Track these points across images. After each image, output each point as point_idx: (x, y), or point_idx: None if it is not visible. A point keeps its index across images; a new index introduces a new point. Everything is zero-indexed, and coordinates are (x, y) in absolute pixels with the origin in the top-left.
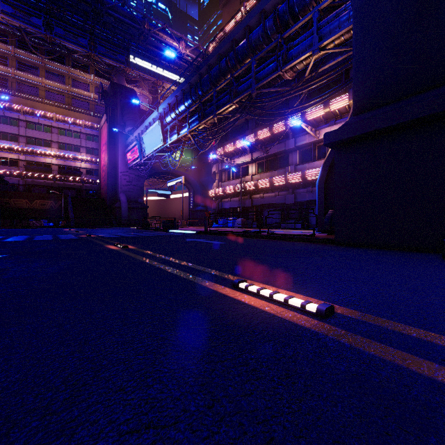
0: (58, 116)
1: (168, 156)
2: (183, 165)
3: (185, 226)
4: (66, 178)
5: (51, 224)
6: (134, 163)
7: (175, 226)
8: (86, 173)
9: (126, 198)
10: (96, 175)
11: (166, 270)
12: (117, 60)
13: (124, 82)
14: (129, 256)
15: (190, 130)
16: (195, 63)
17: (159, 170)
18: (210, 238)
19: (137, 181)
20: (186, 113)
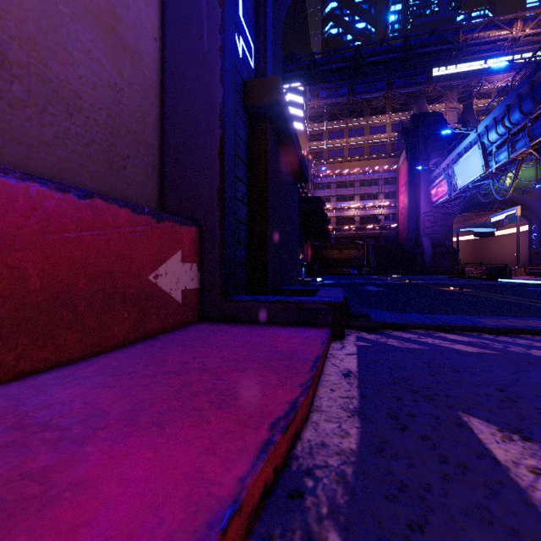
0: (360, 169)
1: (492, 184)
2: (518, 187)
3: (523, 275)
4: (366, 227)
5: (355, 272)
6: (441, 200)
7: (506, 274)
8: (384, 219)
9: (429, 242)
10: (393, 220)
11: (510, 300)
12: (417, 84)
13: (424, 105)
14: (471, 294)
15: (532, 143)
16: (540, 38)
17: (475, 201)
18: None
19: (443, 221)
20: (524, 122)
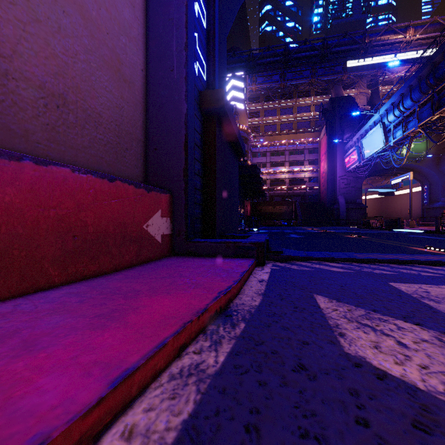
0: (289, 141)
1: (391, 155)
2: (413, 156)
3: (414, 226)
4: (294, 188)
5: (285, 223)
6: (352, 166)
7: (399, 225)
8: (308, 181)
9: (344, 200)
10: (316, 182)
11: (389, 244)
12: (334, 73)
13: (340, 90)
14: (365, 239)
15: (420, 124)
16: (428, 41)
17: (380, 168)
18: (437, 236)
19: (355, 183)
20: (414, 108)
